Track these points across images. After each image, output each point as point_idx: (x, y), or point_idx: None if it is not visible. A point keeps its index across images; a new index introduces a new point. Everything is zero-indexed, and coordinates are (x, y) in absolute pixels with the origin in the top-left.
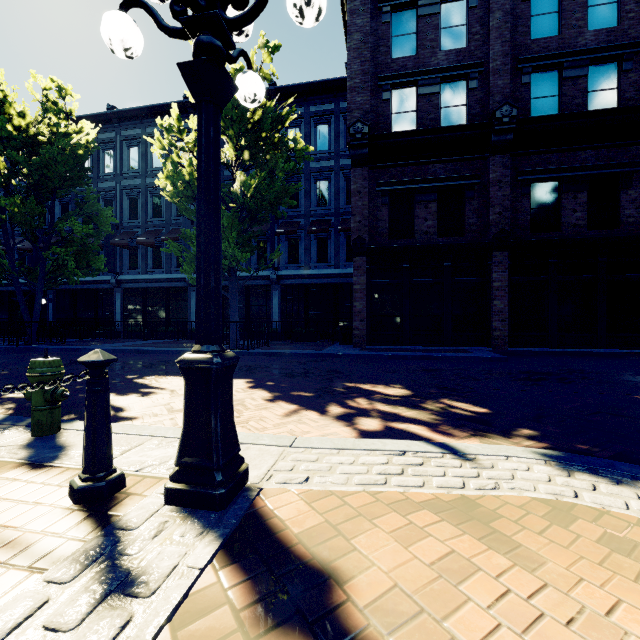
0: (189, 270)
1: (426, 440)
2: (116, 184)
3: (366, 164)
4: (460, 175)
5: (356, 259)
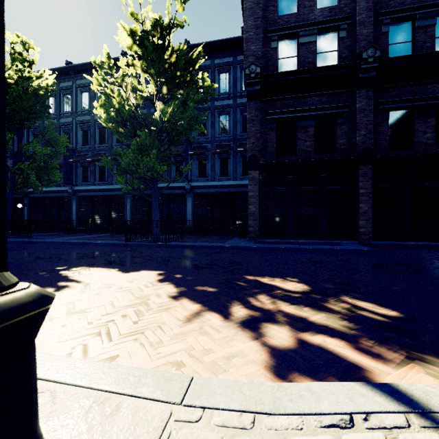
0: (121, 181)
1: (356, 368)
2: (73, 119)
3: (258, 98)
4: (333, 105)
5: (250, 172)
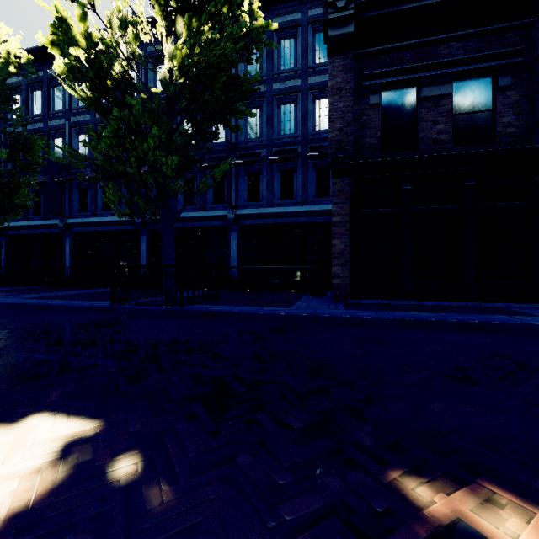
0: (113, 199)
1: None
2: (65, 121)
3: (349, 50)
4: (491, 52)
5: (335, 181)
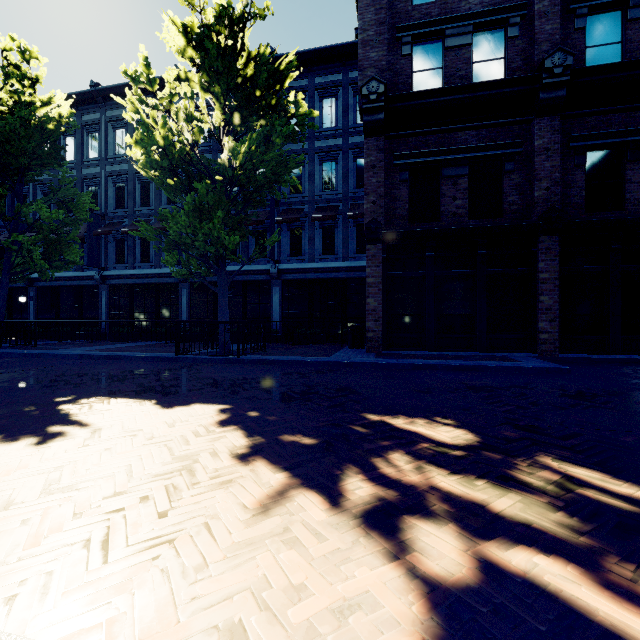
0: (171, 261)
1: None
2: (101, 170)
3: (382, 133)
4: (497, 143)
5: (370, 247)
